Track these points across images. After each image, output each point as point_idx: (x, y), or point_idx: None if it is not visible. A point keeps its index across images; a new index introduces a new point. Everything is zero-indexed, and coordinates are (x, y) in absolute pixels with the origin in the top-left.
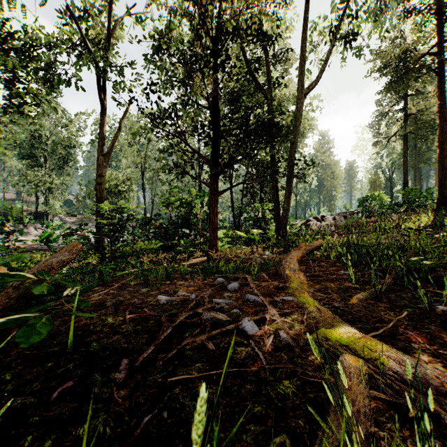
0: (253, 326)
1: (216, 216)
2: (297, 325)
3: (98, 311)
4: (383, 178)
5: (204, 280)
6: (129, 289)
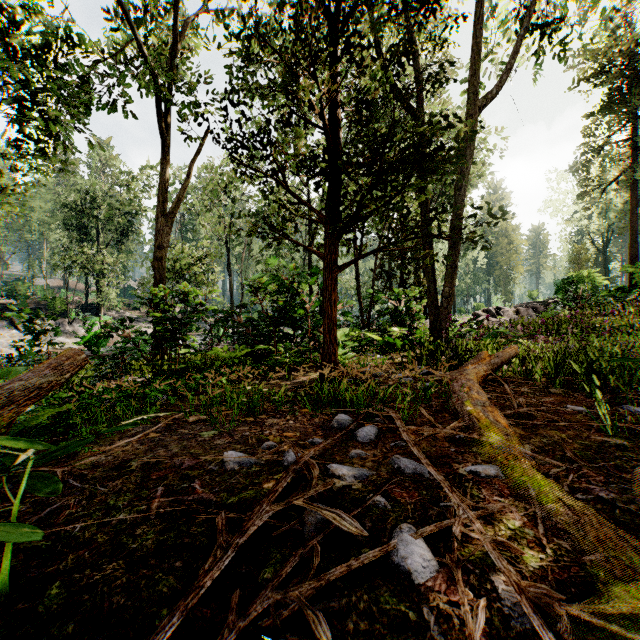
0: (426, 557)
1: (335, 306)
2: (532, 557)
3: (109, 483)
4: (591, 250)
5: (314, 417)
6: (182, 432)
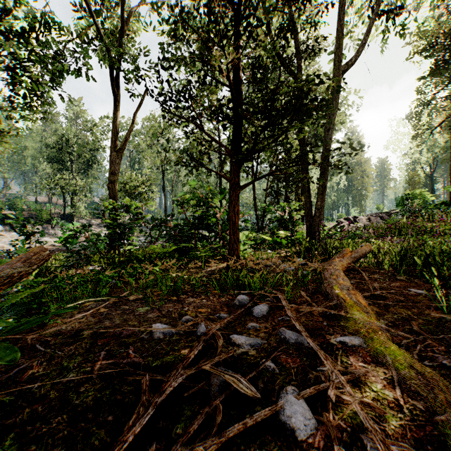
0: (307, 416)
1: (237, 215)
2: (393, 416)
3: (65, 348)
4: (422, 175)
5: (221, 297)
6: (124, 307)
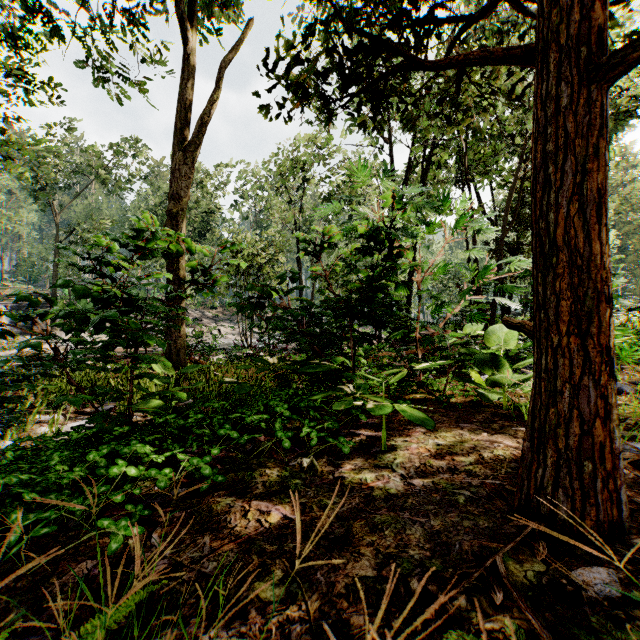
0: None
1: (603, 219)
2: None
3: None
4: None
5: None
6: None
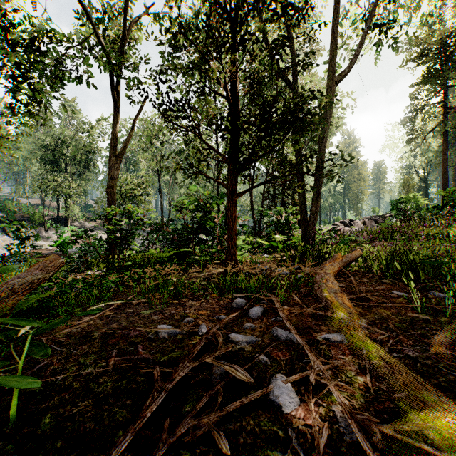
0: (291, 396)
1: (235, 222)
2: (361, 395)
3: (79, 348)
4: (416, 179)
5: (220, 300)
6: (128, 311)
